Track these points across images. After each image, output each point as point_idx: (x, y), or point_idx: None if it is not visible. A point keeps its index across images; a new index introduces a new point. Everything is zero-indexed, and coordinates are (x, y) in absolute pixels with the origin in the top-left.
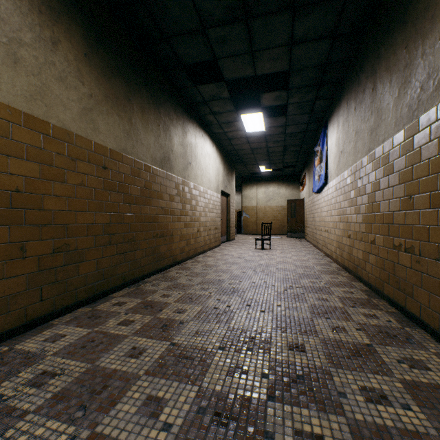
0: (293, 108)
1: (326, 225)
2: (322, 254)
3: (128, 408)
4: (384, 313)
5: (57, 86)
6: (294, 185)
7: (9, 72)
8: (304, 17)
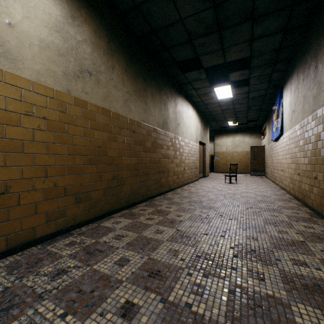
0: (254, 80)
1: (281, 166)
2: (278, 188)
3: (162, 251)
4: (320, 226)
5: (114, 91)
6: (256, 135)
7: (96, 88)
8: (260, 23)
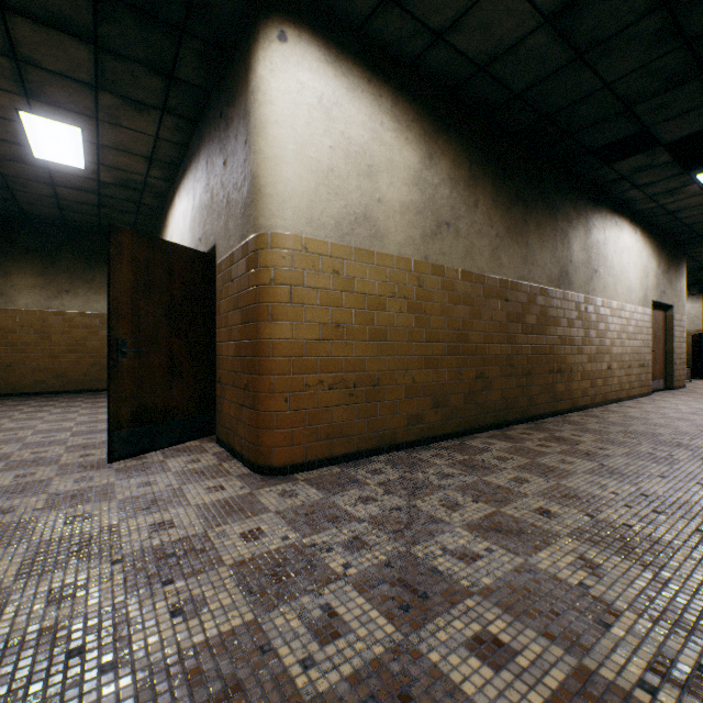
0: None
1: None
2: None
3: (577, 481)
4: None
5: (476, 240)
6: None
7: (455, 244)
8: None
